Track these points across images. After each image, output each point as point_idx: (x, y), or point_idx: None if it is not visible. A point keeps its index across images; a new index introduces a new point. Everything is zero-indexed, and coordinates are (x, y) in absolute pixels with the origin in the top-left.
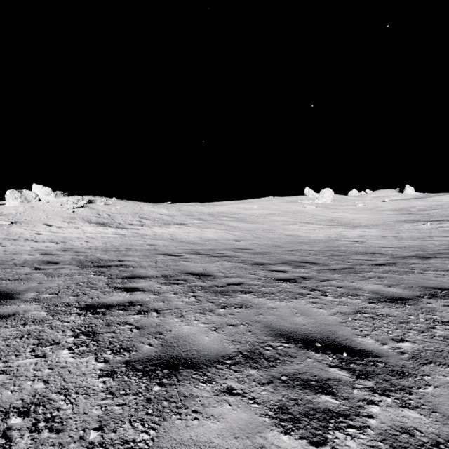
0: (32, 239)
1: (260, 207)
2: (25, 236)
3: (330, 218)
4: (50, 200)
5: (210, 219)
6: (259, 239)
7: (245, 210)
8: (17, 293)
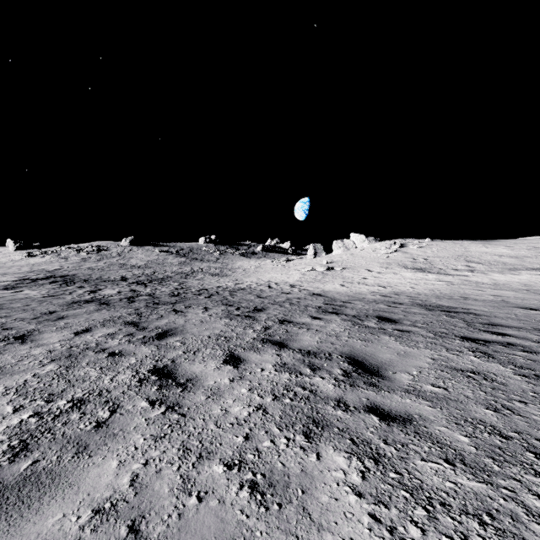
0: (363, 283)
1: None
2: (356, 280)
3: None
4: (364, 247)
5: None
6: None
7: None
8: (396, 320)
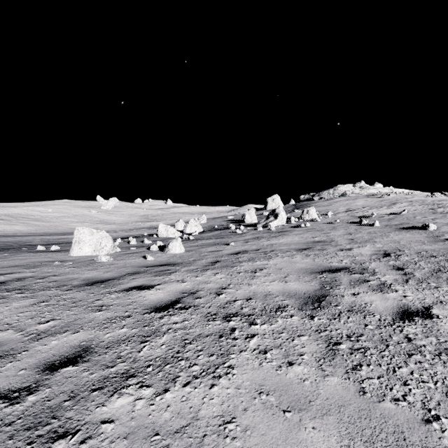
0: None
1: (54, 211)
2: None
3: (102, 220)
4: None
5: (11, 220)
6: (52, 230)
7: (40, 212)
8: None
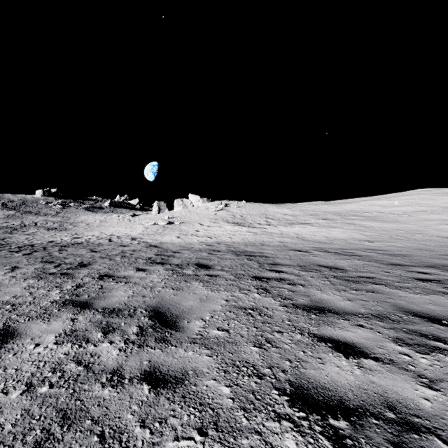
0: (195, 235)
1: (403, 203)
2: (190, 232)
3: None
4: (199, 206)
5: (336, 219)
6: (400, 241)
7: (381, 207)
8: (211, 266)
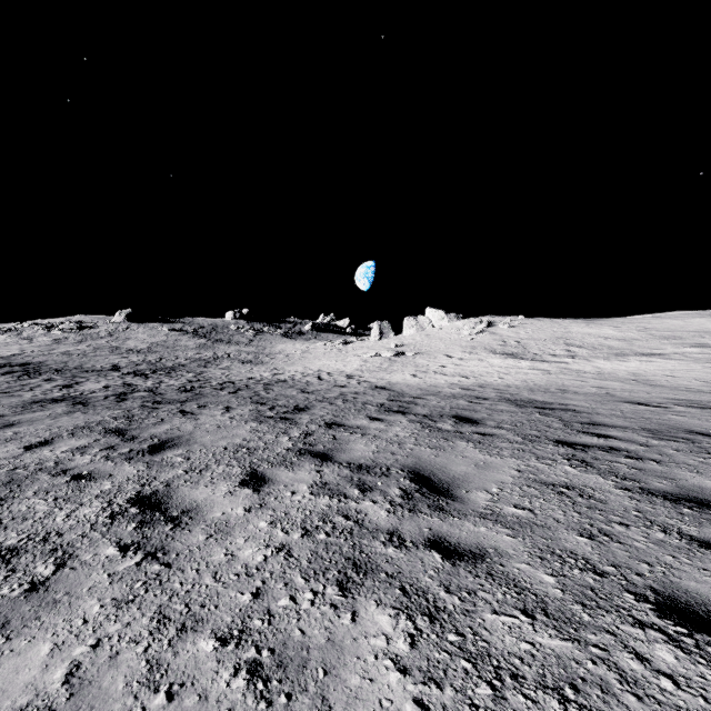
0: (440, 372)
1: None
2: (431, 368)
3: None
4: (443, 326)
5: None
6: None
7: None
8: (478, 420)
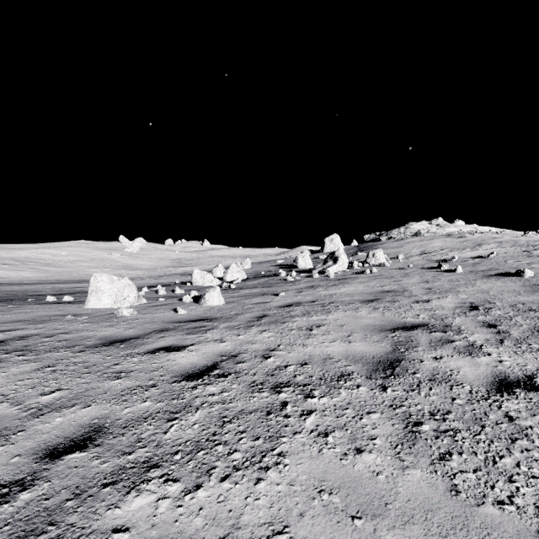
0: None
1: (69, 253)
2: None
3: (126, 264)
4: None
5: (17, 264)
6: (66, 276)
7: (52, 256)
8: None
